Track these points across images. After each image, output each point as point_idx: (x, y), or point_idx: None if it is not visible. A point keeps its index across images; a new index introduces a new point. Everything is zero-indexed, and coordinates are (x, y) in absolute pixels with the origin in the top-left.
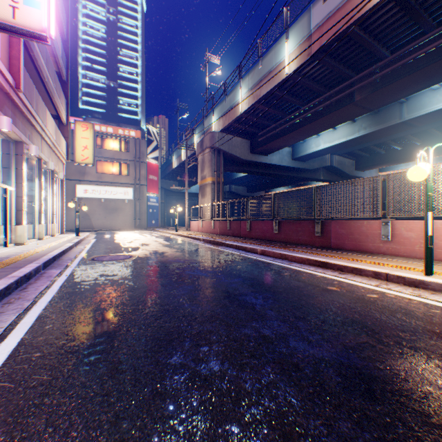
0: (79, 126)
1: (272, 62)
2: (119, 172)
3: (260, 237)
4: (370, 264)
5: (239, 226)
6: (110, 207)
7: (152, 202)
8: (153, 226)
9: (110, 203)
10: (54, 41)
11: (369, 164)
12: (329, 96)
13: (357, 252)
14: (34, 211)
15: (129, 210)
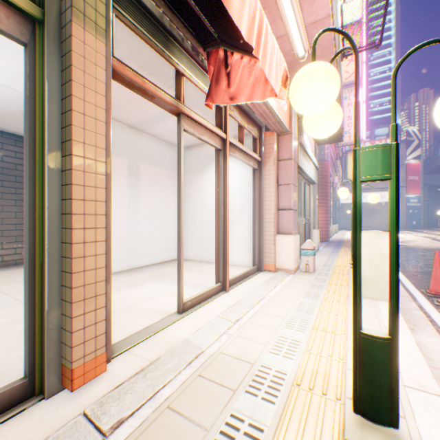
0: (348, 156)
1: None
2: None
3: None
4: None
5: None
6: (366, 210)
7: (411, 202)
8: (412, 226)
9: (366, 206)
10: None
11: None
12: None
13: None
14: None
15: (384, 211)
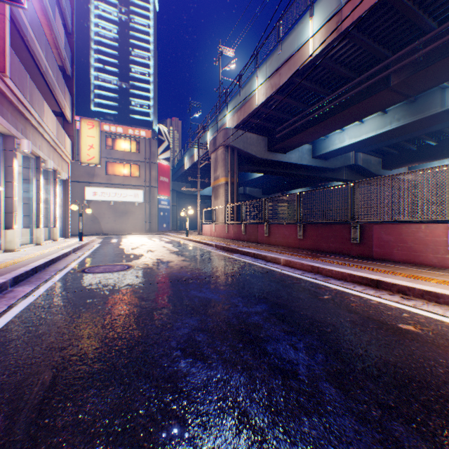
0: (84, 124)
1: (293, 45)
2: (129, 173)
3: (280, 244)
4: (446, 285)
5: (256, 231)
6: (119, 210)
7: (164, 204)
8: (164, 229)
9: (120, 206)
10: (54, 30)
11: (398, 161)
12: (358, 82)
13: (412, 265)
14: (31, 214)
15: (139, 213)
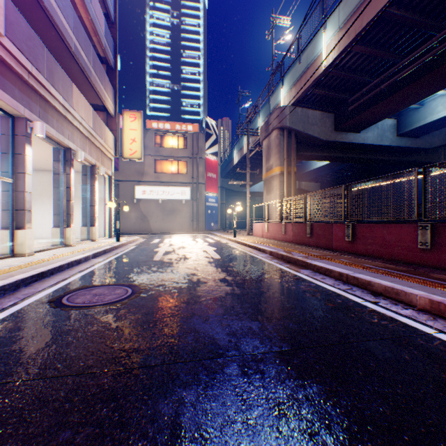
0: (126, 117)
1: None
2: (177, 171)
3: (376, 254)
4: None
5: (330, 233)
6: (167, 208)
7: (211, 202)
8: (212, 228)
9: (167, 204)
10: (89, 10)
11: None
12: None
13: None
14: (61, 212)
15: (186, 211)
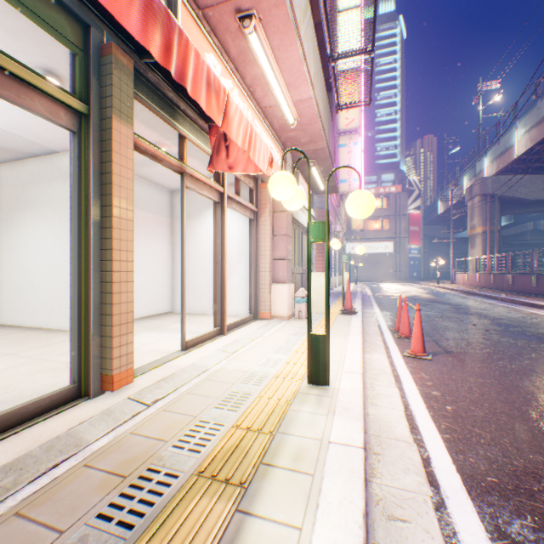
0: None
1: None
2: (379, 228)
3: (520, 290)
4: None
5: (502, 280)
6: (371, 261)
7: (412, 253)
8: (413, 278)
9: (372, 257)
10: None
11: None
12: None
13: None
14: None
15: (388, 263)
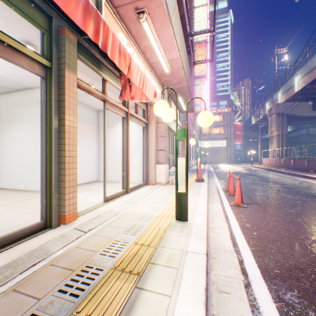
0: None
1: (315, 62)
2: (218, 132)
3: (298, 168)
4: None
5: (288, 162)
6: (213, 151)
7: (237, 147)
8: (237, 161)
9: (214, 149)
10: None
11: None
12: None
13: None
14: None
15: (223, 152)
